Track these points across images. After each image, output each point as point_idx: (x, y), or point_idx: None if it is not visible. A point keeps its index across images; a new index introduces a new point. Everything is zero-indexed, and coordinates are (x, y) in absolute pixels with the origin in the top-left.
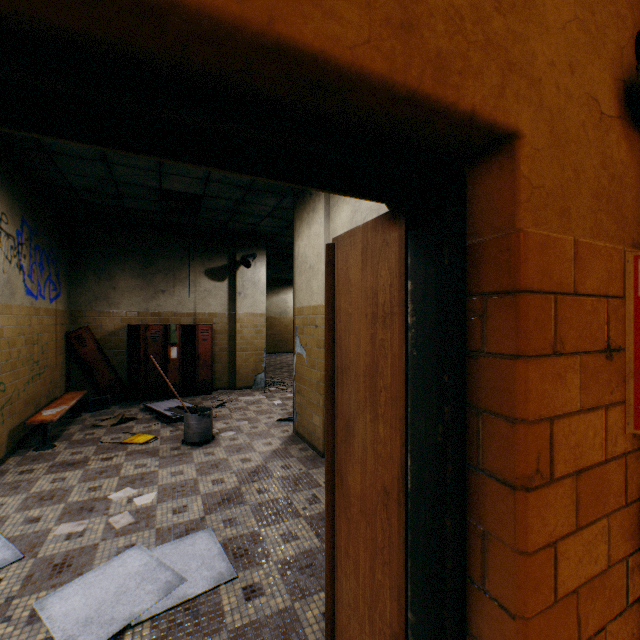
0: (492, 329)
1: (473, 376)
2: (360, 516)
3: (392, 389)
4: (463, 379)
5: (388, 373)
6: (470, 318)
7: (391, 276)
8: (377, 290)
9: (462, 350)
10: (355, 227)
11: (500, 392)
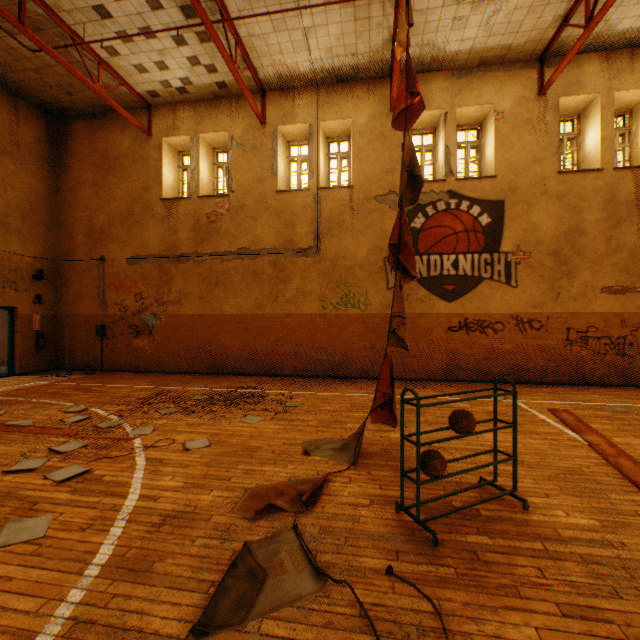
0: (18, 321)
1: (16, 325)
2: (3, 343)
3: (8, 327)
4: (15, 325)
5: (7, 325)
6: (16, 320)
7: (8, 316)
8: (6, 317)
9: (15, 323)
10: (2, 309)
11: (18, 325)
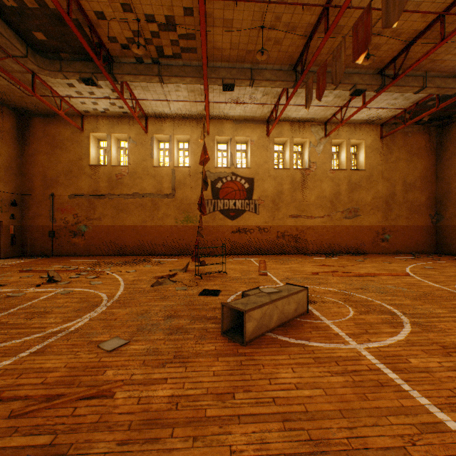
0: (2, 229)
1: (2, 231)
2: None
3: None
4: (1, 231)
5: None
6: (1, 228)
7: None
8: None
9: (1, 230)
10: None
11: (3, 231)
